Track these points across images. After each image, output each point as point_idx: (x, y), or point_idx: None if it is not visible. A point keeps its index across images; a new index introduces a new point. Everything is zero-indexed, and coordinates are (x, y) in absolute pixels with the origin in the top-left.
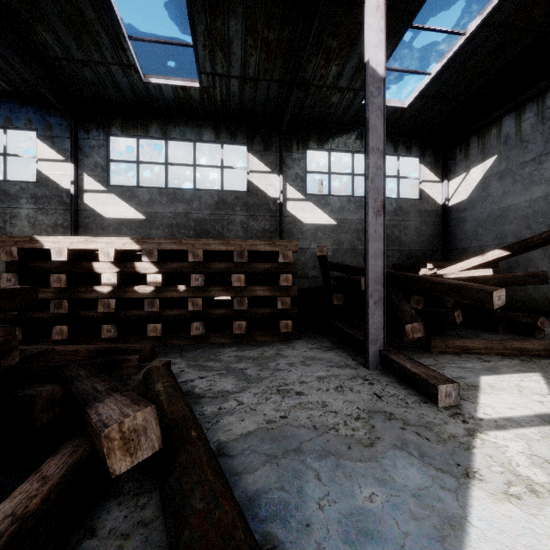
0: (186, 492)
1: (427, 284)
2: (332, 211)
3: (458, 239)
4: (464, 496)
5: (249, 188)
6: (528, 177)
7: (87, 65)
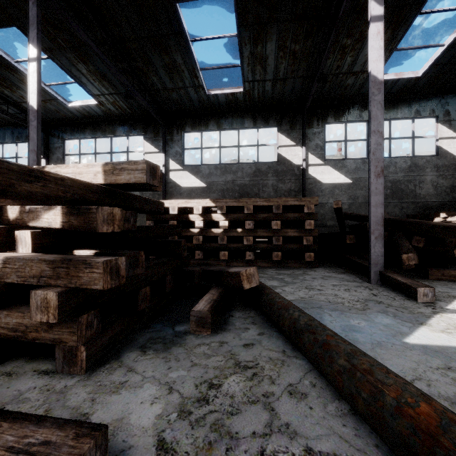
0: (272, 298)
1: (425, 227)
2: (347, 172)
3: None
4: (414, 328)
5: (278, 159)
6: None
7: (174, 91)
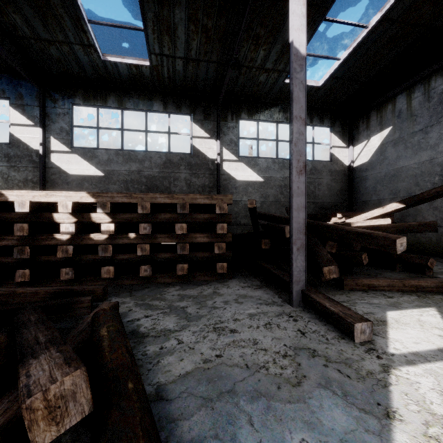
0: None
1: (340, 232)
2: (260, 170)
3: (361, 193)
4: (388, 440)
5: (192, 151)
6: (417, 144)
7: (52, 44)
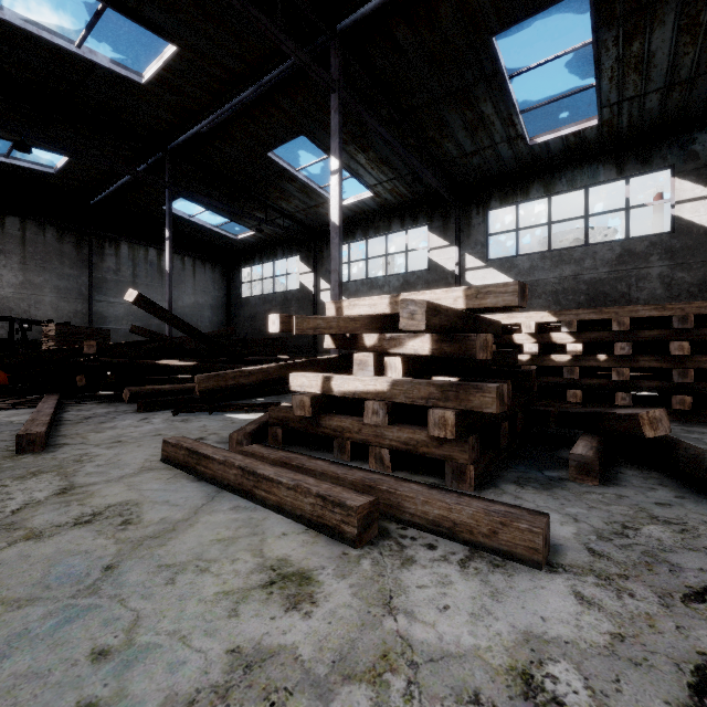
0: (697, 454)
1: None
2: None
3: None
4: None
5: (674, 227)
6: None
7: (476, 154)
